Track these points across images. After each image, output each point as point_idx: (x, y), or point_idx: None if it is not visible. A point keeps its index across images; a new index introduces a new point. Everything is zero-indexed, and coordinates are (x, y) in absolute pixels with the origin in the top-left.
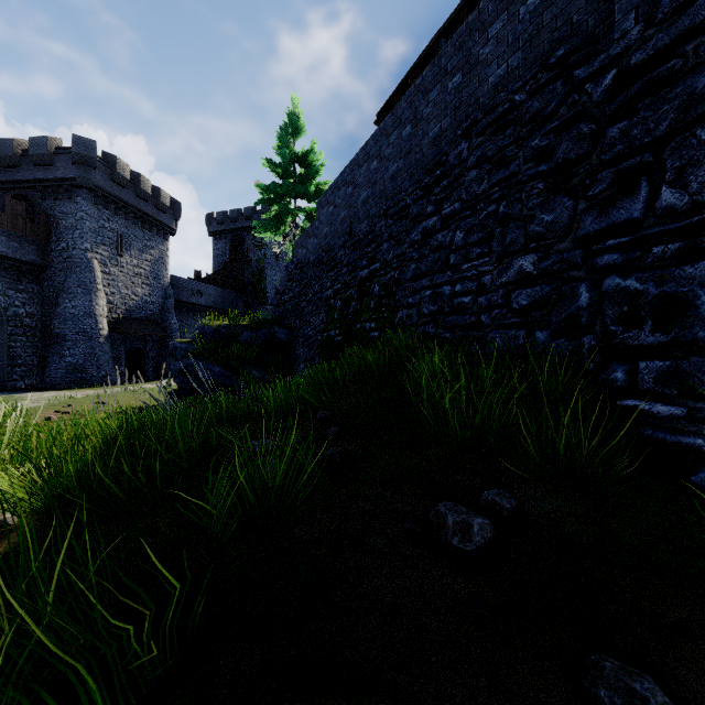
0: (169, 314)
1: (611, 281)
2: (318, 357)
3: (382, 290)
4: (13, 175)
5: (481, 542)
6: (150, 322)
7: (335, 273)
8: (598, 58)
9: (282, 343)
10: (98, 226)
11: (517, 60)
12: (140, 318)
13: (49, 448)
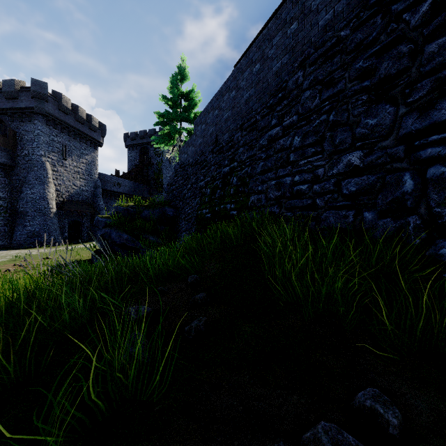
0: (98, 198)
1: (436, 170)
2: (194, 228)
3: (239, 181)
4: None
5: None
6: (85, 203)
7: (206, 170)
8: None
9: (170, 218)
10: (49, 139)
11: (342, 5)
12: (78, 201)
13: None
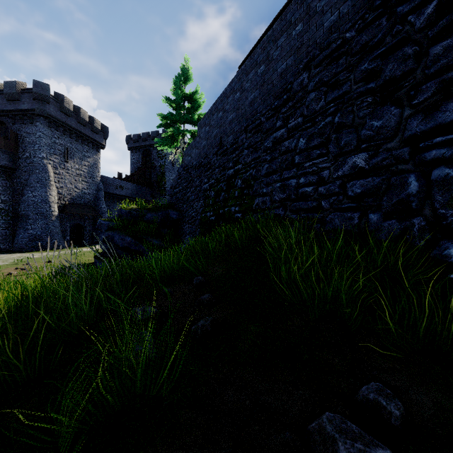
0: (100, 201)
1: (440, 171)
2: (198, 231)
3: (243, 183)
4: None
5: None
6: (87, 206)
7: (210, 173)
8: None
9: (174, 221)
10: (51, 142)
11: (347, 7)
12: (80, 204)
13: None
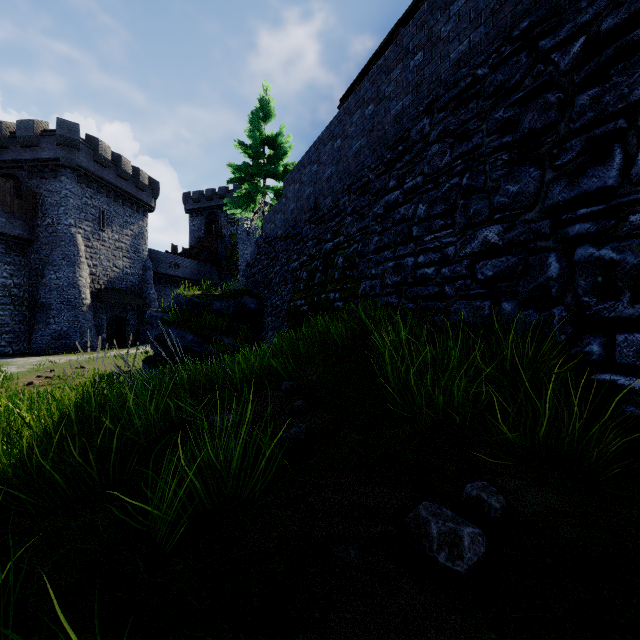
0: (148, 285)
1: (584, 251)
2: (285, 325)
3: (346, 262)
4: (2, 156)
5: (474, 560)
6: (130, 292)
7: (301, 246)
8: (565, 28)
9: (251, 312)
10: (81, 203)
11: (479, 35)
12: (121, 289)
13: (8, 421)
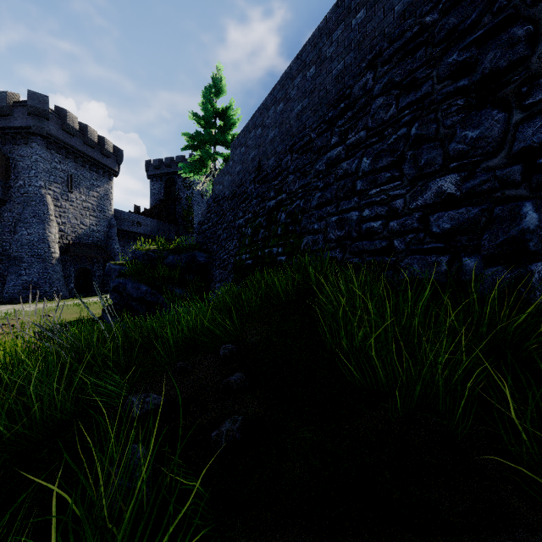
0: (112, 240)
1: None
2: (231, 278)
3: (288, 217)
4: None
5: None
6: (96, 247)
7: (246, 205)
8: None
9: (202, 265)
10: (51, 167)
11: None
12: (88, 244)
13: None
